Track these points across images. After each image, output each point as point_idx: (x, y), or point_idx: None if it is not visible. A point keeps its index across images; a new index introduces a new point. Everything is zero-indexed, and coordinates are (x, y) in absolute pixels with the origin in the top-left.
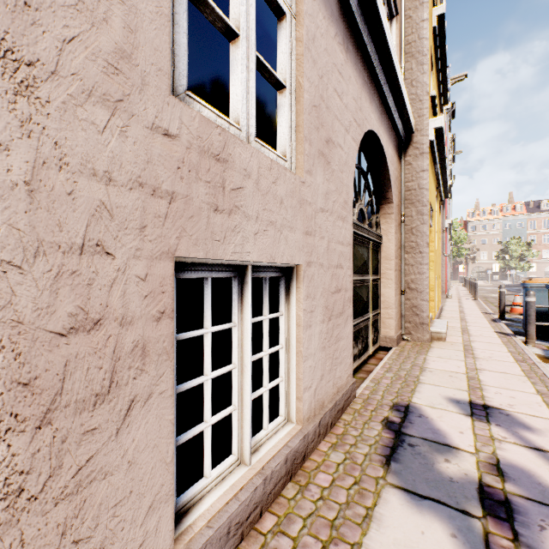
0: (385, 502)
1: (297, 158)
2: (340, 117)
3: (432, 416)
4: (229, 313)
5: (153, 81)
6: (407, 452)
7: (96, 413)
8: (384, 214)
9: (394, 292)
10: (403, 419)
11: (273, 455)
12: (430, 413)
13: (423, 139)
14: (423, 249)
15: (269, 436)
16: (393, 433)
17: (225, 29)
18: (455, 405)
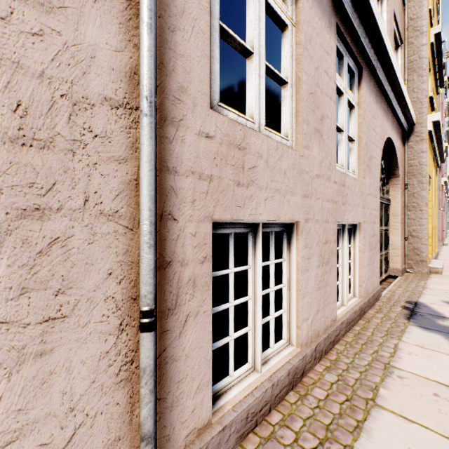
0: (410, 328)
1: (358, 172)
2: (374, 141)
3: (433, 307)
4: (267, 252)
5: (333, 167)
6: (418, 317)
7: (327, 267)
8: (392, 184)
9: (400, 238)
10: (414, 306)
11: (354, 305)
12: (431, 306)
13: (422, 129)
14: (422, 208)
15: (348, 299)
16: (409, 311)
17: (338, 130)
18: (448, 304)
